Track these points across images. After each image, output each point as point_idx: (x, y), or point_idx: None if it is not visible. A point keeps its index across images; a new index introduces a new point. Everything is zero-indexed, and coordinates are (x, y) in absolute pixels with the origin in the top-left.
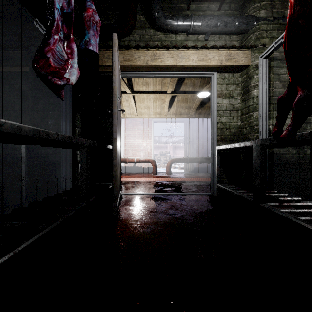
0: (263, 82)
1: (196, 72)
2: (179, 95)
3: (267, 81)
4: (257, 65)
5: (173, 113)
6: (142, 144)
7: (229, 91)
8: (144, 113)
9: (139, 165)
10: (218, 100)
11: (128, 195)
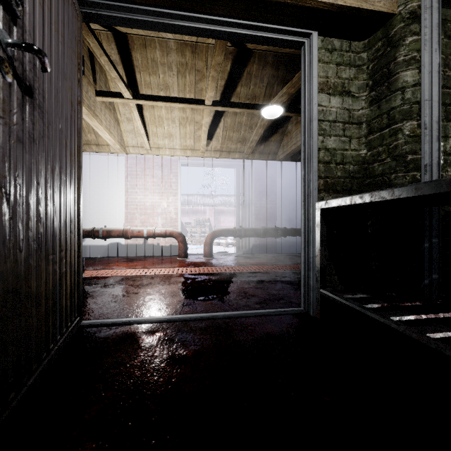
0: (432, 48)
1: (272, 26)
2: (226, 116)
3: (439, 46)
4: (414, 12)
5: (216, 150)
6: (160, 204)
7: (343, 80)
8: (163, 147)
9: (155, 243)
10: (320, 97)
11: (102, 326)
